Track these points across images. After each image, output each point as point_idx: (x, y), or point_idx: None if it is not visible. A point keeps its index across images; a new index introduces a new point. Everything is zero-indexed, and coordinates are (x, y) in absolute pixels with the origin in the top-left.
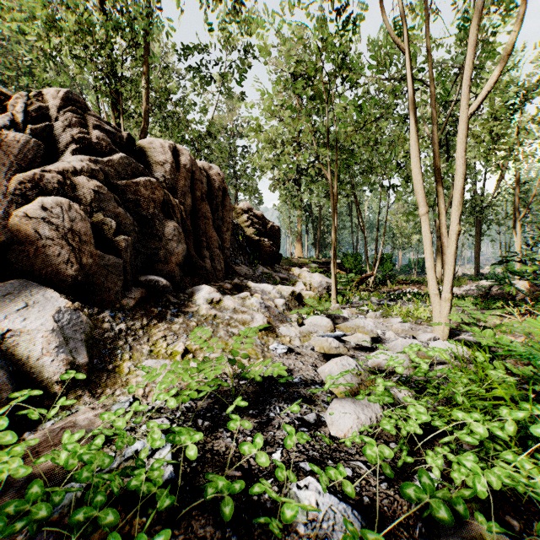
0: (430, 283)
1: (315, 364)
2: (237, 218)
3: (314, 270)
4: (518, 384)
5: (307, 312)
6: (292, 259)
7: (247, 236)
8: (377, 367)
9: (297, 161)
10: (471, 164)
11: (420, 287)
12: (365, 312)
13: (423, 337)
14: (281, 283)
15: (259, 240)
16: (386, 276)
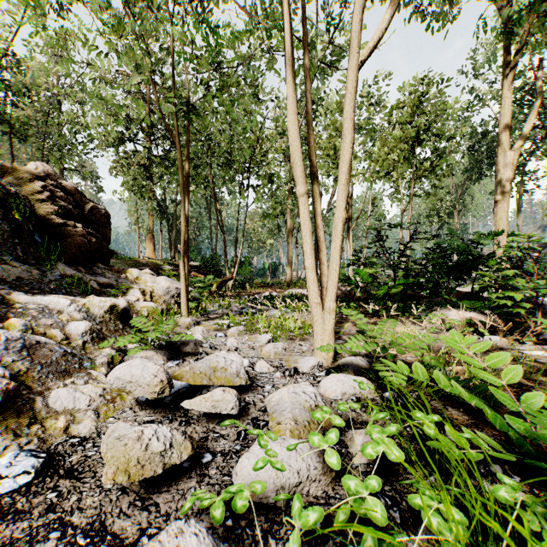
0: (311, 288)
1: (100, 520)
2: (22, 186)
3: (167, 273)
4: (478, 461)
5: (132, 342)
6: (139, 260)
7: (40, 216)
8: (258, 499)
9: (147, 145)
10: (318, 174)
11: (276, 289)
12: (226, 327)
13: (305, 366)
14: (99, 293)
15: (64, 225)
16: (245, 279)
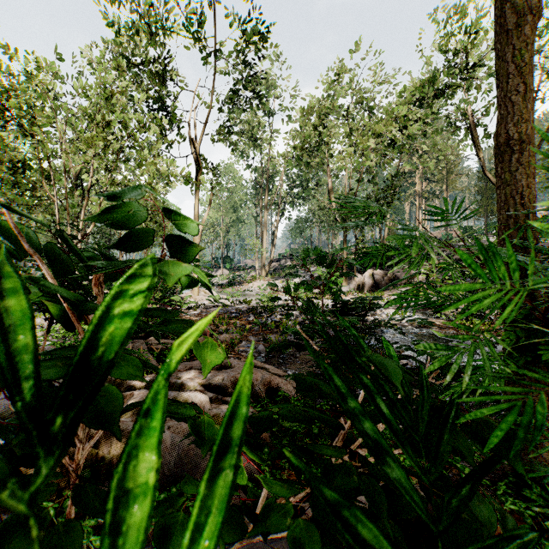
0: None
1: None
2: None
3: None
4: None
5: None
6: None
7: None
8: None
9: None
10: None
11: None
12: None
13: None
14: None
15: None
16: None
